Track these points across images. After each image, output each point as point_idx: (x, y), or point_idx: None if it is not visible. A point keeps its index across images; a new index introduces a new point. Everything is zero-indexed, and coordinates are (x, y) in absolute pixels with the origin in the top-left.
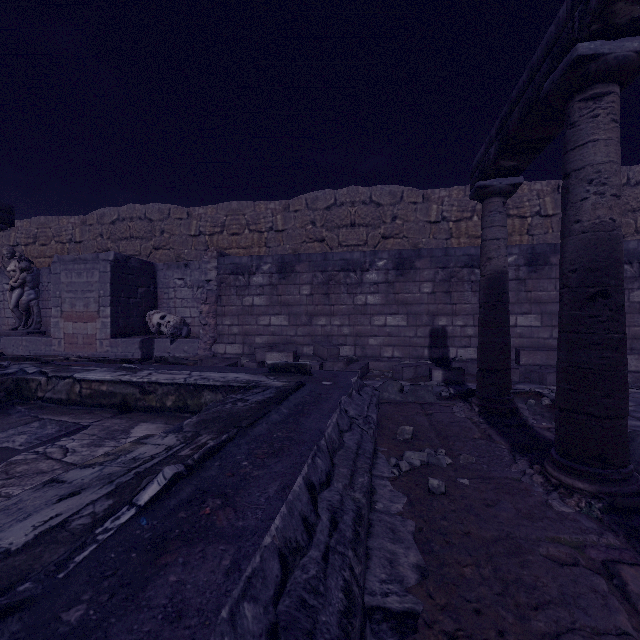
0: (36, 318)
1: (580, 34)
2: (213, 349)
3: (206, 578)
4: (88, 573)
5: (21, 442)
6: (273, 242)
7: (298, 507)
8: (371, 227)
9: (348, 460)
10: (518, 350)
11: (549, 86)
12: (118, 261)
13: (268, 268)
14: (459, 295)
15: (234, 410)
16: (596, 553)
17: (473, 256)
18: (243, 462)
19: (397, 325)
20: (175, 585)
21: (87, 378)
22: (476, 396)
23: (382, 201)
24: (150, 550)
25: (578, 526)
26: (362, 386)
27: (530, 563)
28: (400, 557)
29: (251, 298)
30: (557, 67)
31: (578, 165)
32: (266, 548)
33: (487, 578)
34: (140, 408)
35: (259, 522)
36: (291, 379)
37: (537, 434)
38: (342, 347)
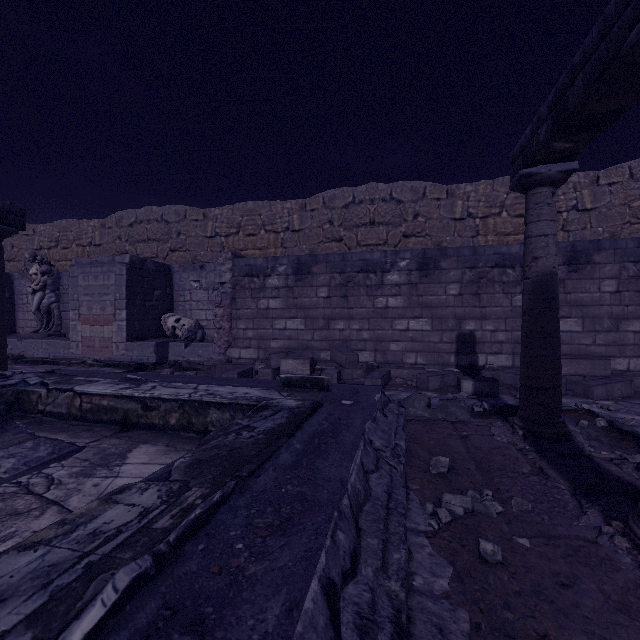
0: (57, 321)
1: None
2: (228, 353)
3: None
4: None
5: (7, 468)
6: (289, 242)
7: None
8: (391, 225)
9: (377, 521)
10: None
11: (638, 35)
12: (134, 264)
13: (284, 270)
14: (489, 297)
15: (237, 444)
16: None
17: (505, 255)
18: (237, 543)
19: (421, 329)
20: None
21: (87, 391)
22: (519, 416)
23: (403, 198)
24: None
25: None
26: (386, 403)
27: None
28: None
29: (266, 301)
30: None
31: None
32: None
33: None
34: (142, 425)
35: None
36: (306, 396)
37: (600, 468)
38: (361, 352)
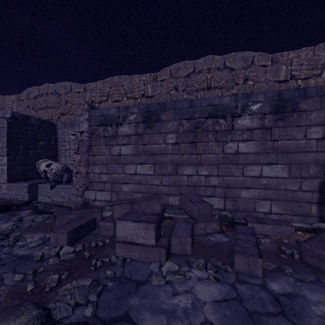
0: None
1: None
2: (85, 195)
3: None
4: None
5: None
6: None
7: None
8: (225, 88)
9: None
10: None
11: None
12: (16, 119)
13: (134, 118)
14: None
15: None
16: None
17: None
18: None
19: (276, 176)
20: None
21: None
22: None
23: (235, 66)
24: None
25: None
26: None
27: None
28: None
29: (118, 147)
30: None
31: None
32: None
33: None
34: None
35: None
36: None
37: None
38: (210, 199)
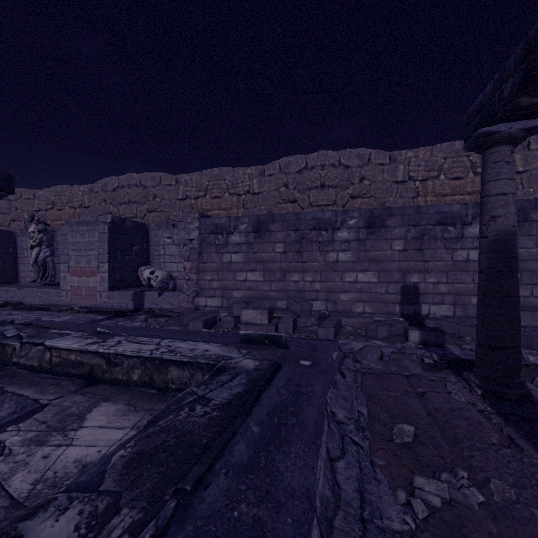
0: (51, 272)
1: None
2: (195, 302)
3: None
4: None
5: None
6: (250, 204)
7: None
8: (340, 188)
9: None
10: None
11: None
12: (115, 223)
13: (245, 228)
14: (431, 252)
15: (188, 426)
16: None
17: (446, 213)
18: None
19: (368, 281)
20: None
21: (56, 346)
22: (476, 374)
23: (350, 163)
24: None
25: None
26: (342, 358)
27: None
28: None
29: (229, 255)
30: None
31: None
32: None
33: None
34: (106, 380)
35: None
36: (265, 355)
37: None
38: (314, 302)
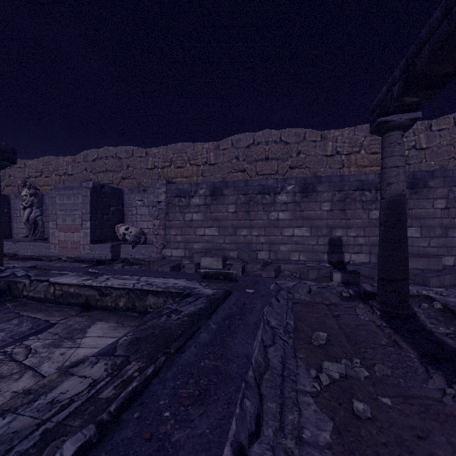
0: (41, 229)
1: None
2: (163, 253)
3: None
4: None
5: None
6: (207, 172)
7: None
8: (281, 160)
9: (275, 388)
10: None
11: None
12: (95, 188)
13: (203, 192)
14: (352, 212)
15: (167, 325)
16: None
17: (364, 181)
18: (165, 412)
19: (302, 235)
20: None
21: (59, 282)
22: (377, 301)
23: (289, 140)
24: None
25: None
26: (278, 290)
27: None
28: None
29: (190, 215)
30: None
31: None
32: None
33: None
34: (99, 307)
35: None
36: (220, 286)
37: (439, 341)
38: (259, 252)
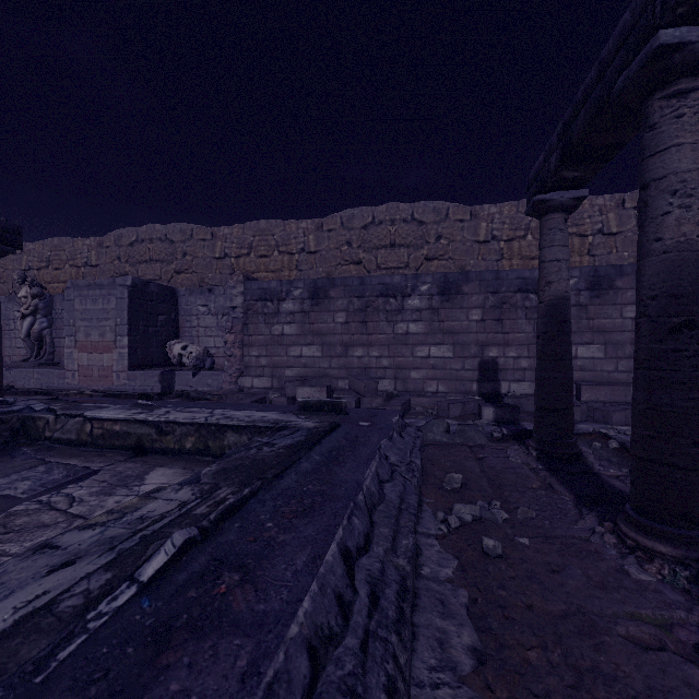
0: (49, 348)
1: (663, 19)
2: (239, 383)
3: (216, 686)
4: (72, 675)
5: (24, 489)
6: (305, 265)
7: (331, 582)
8: (413, 248)
9: (389, 517)
10: (579, 385)
11: (623, 82)
12: (136, 286)
13: (299, 293)
14: (512, 323)
15: (259, 457)
16: (686, 634)
17: (528, 279)
18: (267, 523)
19: (442, 356)
20: (177, 697)
21: (99, 417)
22: (533, 438)
23: (425, 219)
24: (150, 644)
25: (662, 599)
26: (404, 426)
27: (607, 646)
28: (452, 637)
29: (281, 326)
30: (633, 60)
31: (659, 174)
32: (292, 641)
33: (557, 665)
34: (157, 450)
35: (284, 605)
36: (324, 419)
37: (605, 483)
38: (381, 381)
